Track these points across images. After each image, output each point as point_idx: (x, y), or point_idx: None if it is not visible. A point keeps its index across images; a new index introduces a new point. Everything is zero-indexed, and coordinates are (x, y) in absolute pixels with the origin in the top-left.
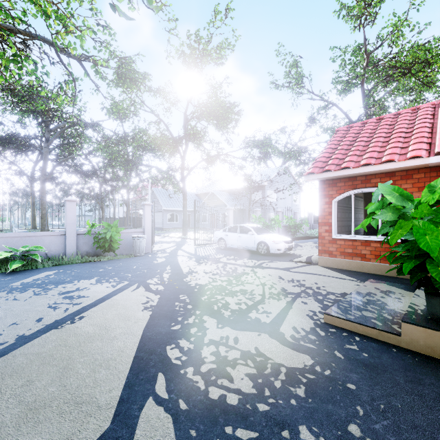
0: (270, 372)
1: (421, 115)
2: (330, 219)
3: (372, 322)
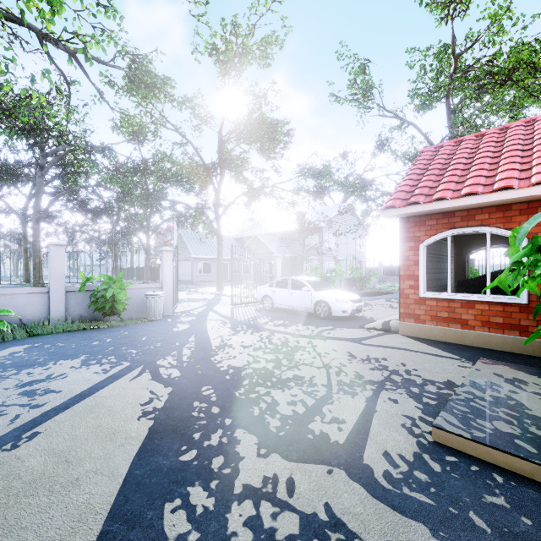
0: None
1: (540, 127)
2: (416, 271)
3: (519, 447)
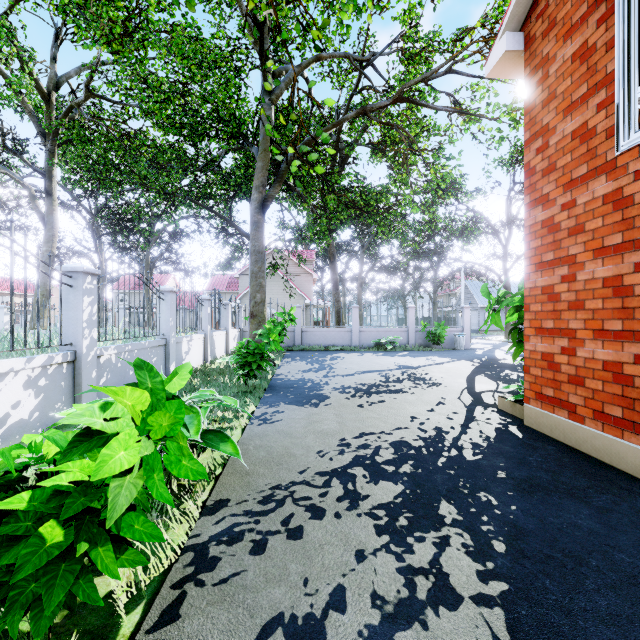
0: None
1: None
2: None
3: None
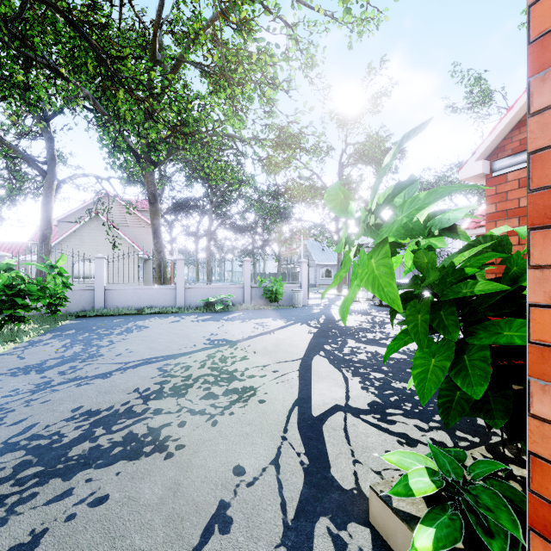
0: (379, 357)
1: None
2: None
3: None
